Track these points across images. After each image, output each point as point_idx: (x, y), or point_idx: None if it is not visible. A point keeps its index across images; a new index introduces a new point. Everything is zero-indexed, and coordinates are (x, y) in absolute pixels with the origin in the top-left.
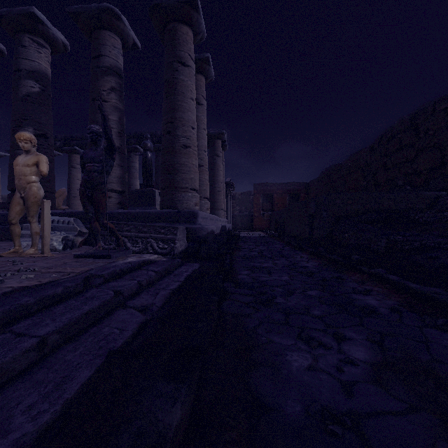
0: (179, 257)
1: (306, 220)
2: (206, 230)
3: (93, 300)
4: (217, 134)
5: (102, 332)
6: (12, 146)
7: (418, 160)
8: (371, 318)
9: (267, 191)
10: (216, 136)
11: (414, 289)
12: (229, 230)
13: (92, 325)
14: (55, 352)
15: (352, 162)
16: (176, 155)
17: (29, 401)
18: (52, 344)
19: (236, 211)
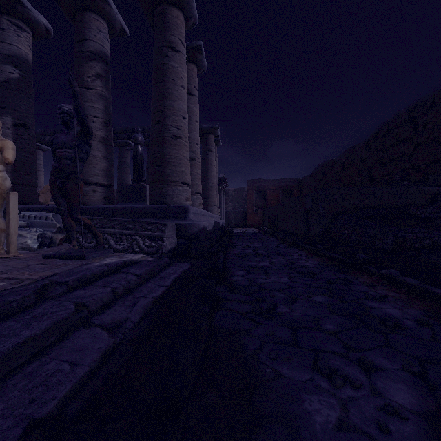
0: (168, 256)
1: (301, 216)
2: (197, 227)
3: (41, 320)
4: (210, 129)
5: (44, 371)
6: None
7: (416, 155)
8: (398, 334)
9: (260, 187)
10: (209, 130)
11: (440, 296)
12: (223, 227)
13: (33, 359)
14: None
15: (346, 158)
16: (165, 146)
17: None
18: None
19: (230, 208)
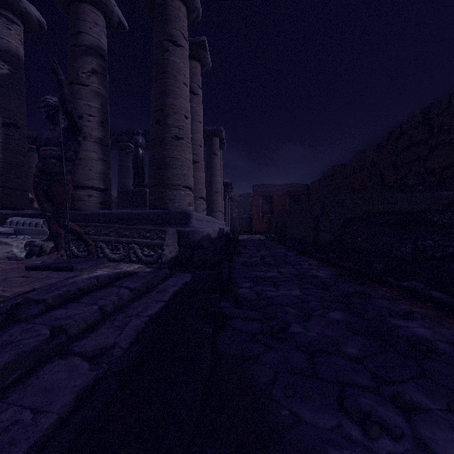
0: (168, 265)
1: (310, 223)
2: (200, 234)
3: (3, 351)
4: (214, 131)
5: None
6: None
7: (431, 158)
8: (433, 361)
9: (267, 193)
10: (214, 133)
11: None
12: (228, 233)
13: None
14: None
15: (357, 162)
16: (166, 148)
17: None
18: None
19: (235, 214)
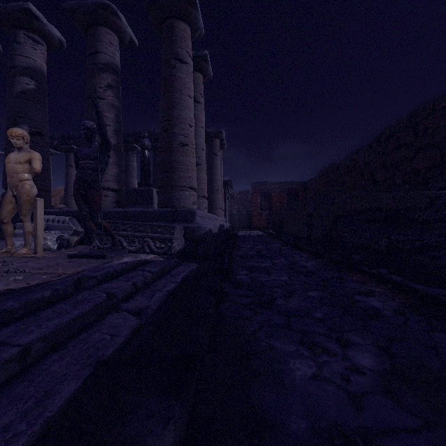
0: (176, 256)
1: (304, 219)
2: (203, 229)
3: (84, 304)
4: (215, 133)
5: (92, 339)
6: (7, 144)
7: (417, 159)
8: (375, 321)
9: (265, 190)
10: (214, 134)
11: (418, 290)
12: (228, 229)
13: (82, 331)
14: (39, 362)
15: (350, 161)
16: (173, 153)
17: (4, 421)
18: (36, 353)
19: (235, 210)
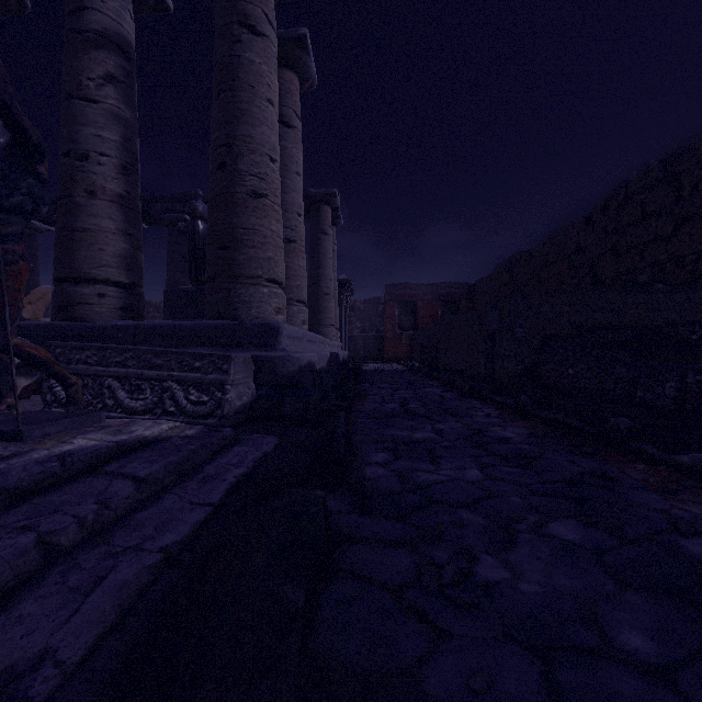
0: (236, 420)
1: (480, 344)
2: (296, 362)
3: None
4: (323, 196)
5: None
6: None
7: (679, 237)
8: None
9: (407, 297)
10: (322, 198)
11: None
12: (345, 361)
13: None
14: None
15: (552, 247)
16: (236, 211)
17: None
18: None
19: (357, 330)
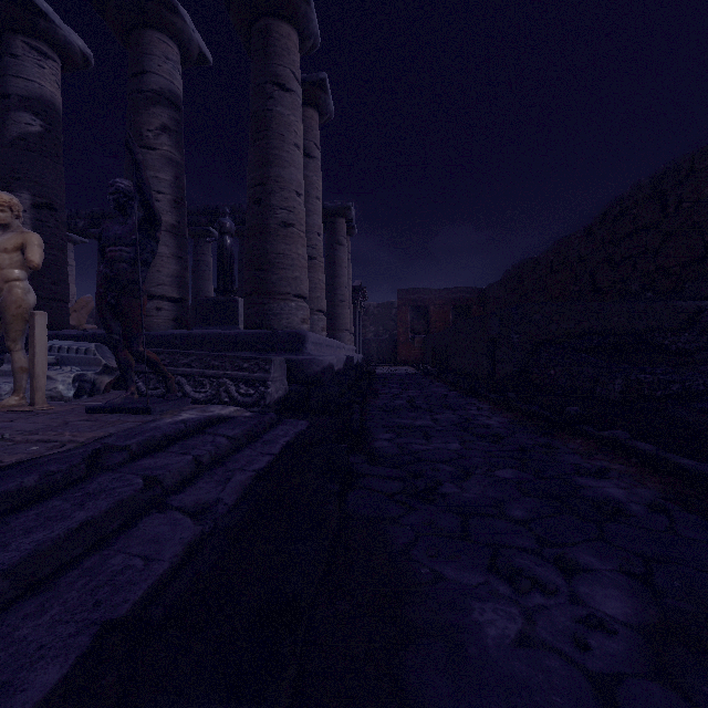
0: (274, 409)
1: (483, 348)
2: (319, 364)
3: (99, 499)
4: (339, 209)
5: (108, 567)
6: None
7: (665, 250)
8: (618, 524)
9: (419, 301)
10: (338, 211)
11: (686, 468)
12: (359, 364)
13: (91, 551)
14: None
15: (556, 255)
16: (269, 239)
17: None
18: None
19: (370, 334)
